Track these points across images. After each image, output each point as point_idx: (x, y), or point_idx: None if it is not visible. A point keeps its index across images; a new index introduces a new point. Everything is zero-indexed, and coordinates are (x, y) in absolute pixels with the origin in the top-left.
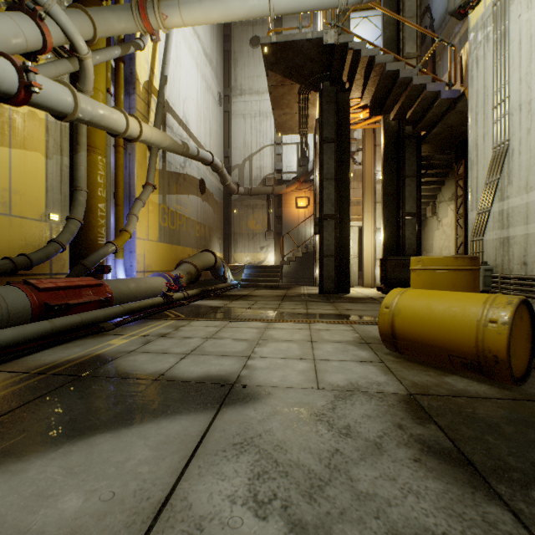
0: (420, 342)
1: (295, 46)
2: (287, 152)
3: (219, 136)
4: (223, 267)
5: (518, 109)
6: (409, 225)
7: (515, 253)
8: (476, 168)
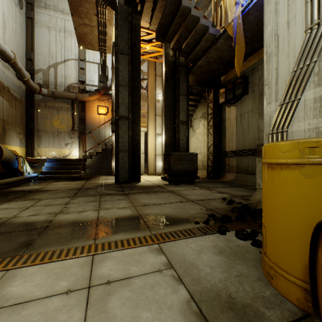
0: None
1: None
2: (90, 69)
3: (19, 36)
4: (17, 161)
5: None
6: (182, 130)
7: None
8: (277, 59)
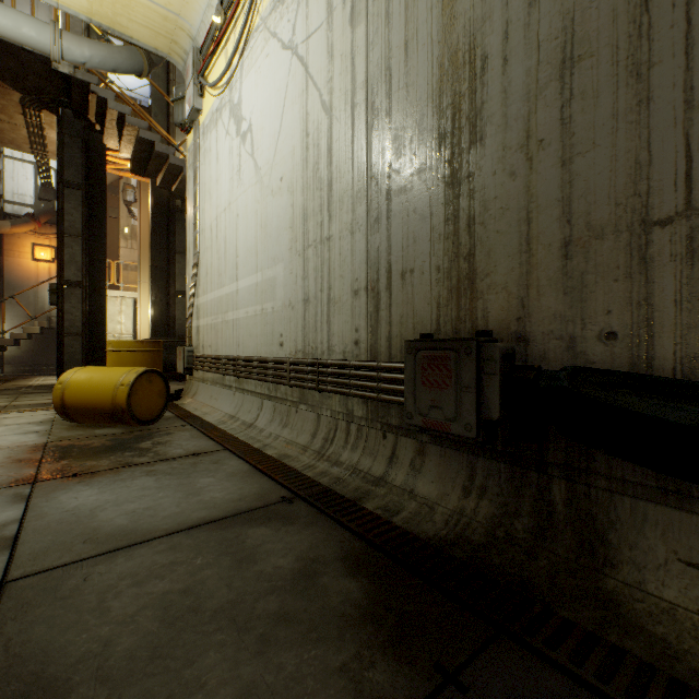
0: (83, 408)
1: (5, 46)
2: (16, 171)
3: None
4: None
5: (202, 233)
6: (180, 304)
7: (201, 339)
8: (190, 267)
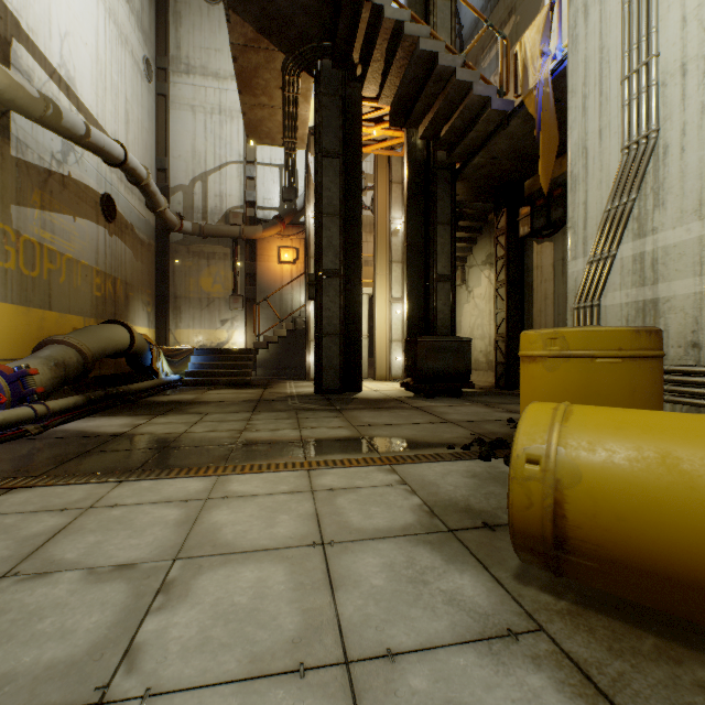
0: (657, 571)
1: None
2: (265, 177)
3: (147, 132)
4: (150, 352)
5: (680, 73)
6: (441, 292)
7: (672, 327)
8: (585, 187)
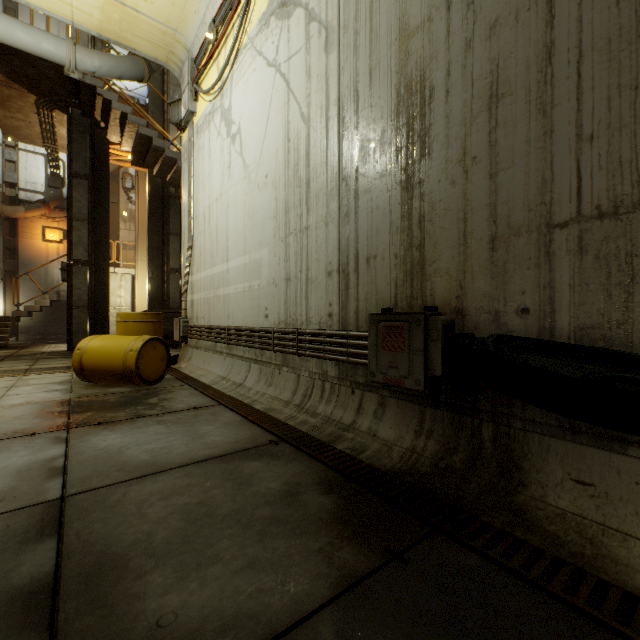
0: (98, 370)
1: (24, 56)
2: (29, 162)
3: None
4: None
5: (196, 219)
6: (174, 280)
7: (195, 311)
8: (185, 248)
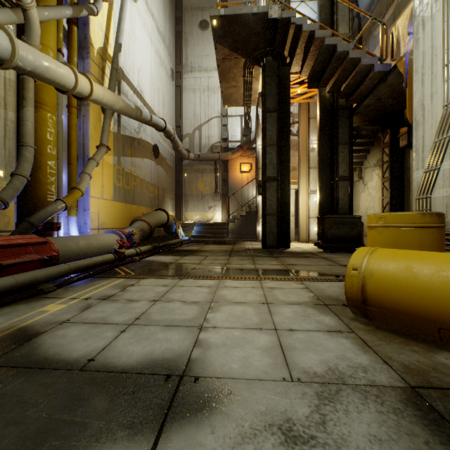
0: (400, 310)
1: (242, 20)
2: (232, 123)
3: (171, 107)
4: (175, 225)
5: None
6: (342, 187)
7: None
8: (423, 128)
